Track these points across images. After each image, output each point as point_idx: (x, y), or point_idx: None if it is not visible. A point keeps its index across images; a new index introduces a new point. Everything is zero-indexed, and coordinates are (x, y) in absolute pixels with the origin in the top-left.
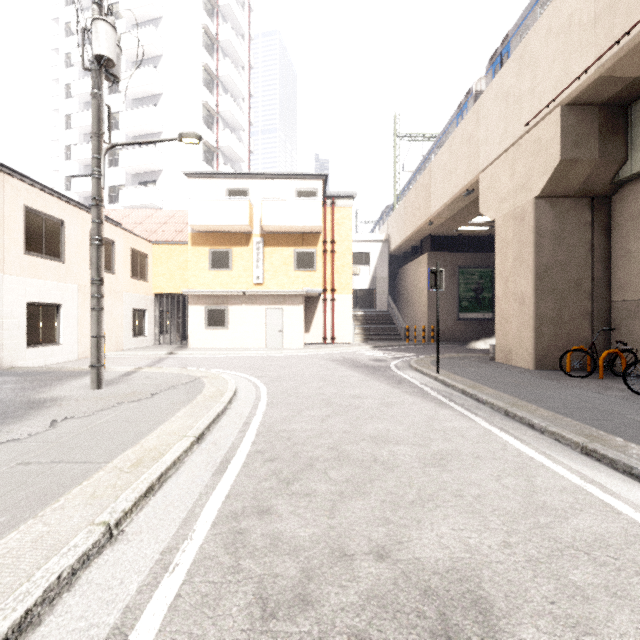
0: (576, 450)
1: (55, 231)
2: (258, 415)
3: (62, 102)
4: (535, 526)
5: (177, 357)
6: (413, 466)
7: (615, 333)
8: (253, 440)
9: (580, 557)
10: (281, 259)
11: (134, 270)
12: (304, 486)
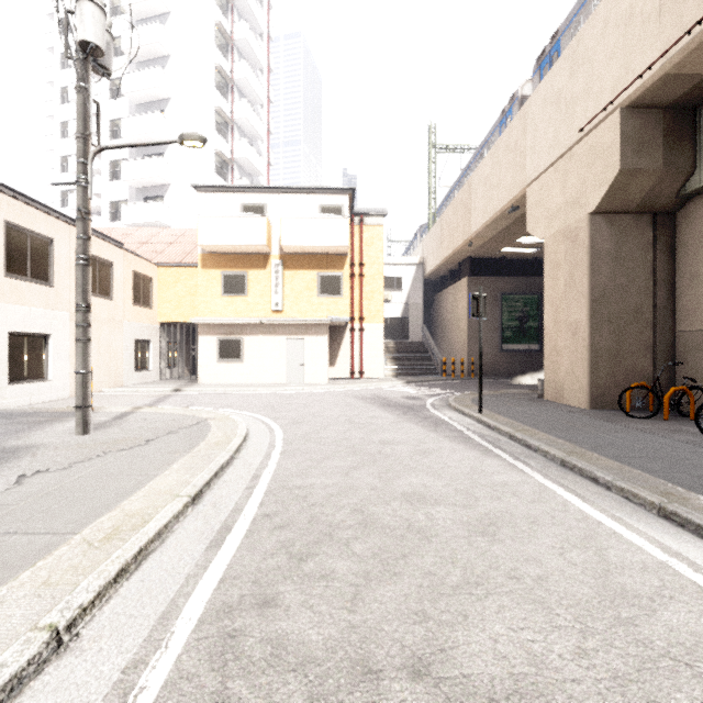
0: (651, 512)
1: (42, 250)
2: (270, 466)
3: (58, 107)
4: (616, 622)
5: (184, 394)
6: (456, 535)
7: (680, 367)
8: (261, 500)
9: (681, 671)
10: (303, 284)
11: (136, 296)
12: (320, 564)
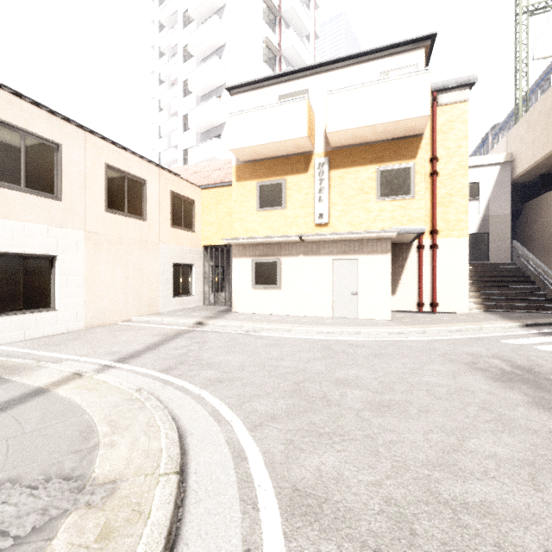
0: None
1: (46, 157)
2: None
3: (157, 89)
4: None
5: (200, 332)
6: None
7: None
8: None
9: None
10: (355, 185)
11: (176, 218)
12: None
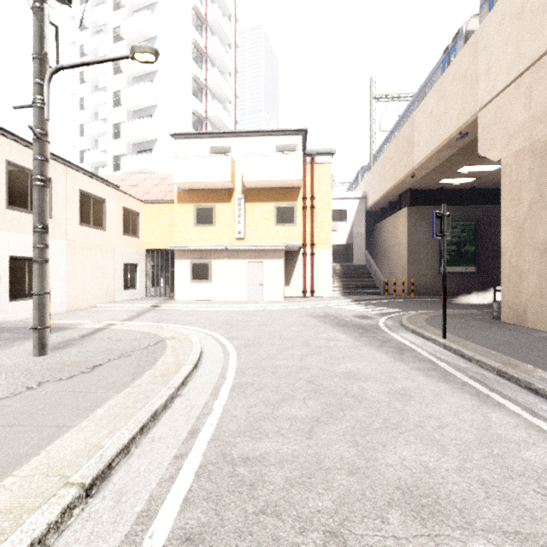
0: None
1: None
2: (214, 413)
3: (78, 87)
4: None
5: (159, 310)
6: None
7: None
8: (189, 488)
9: None
10: (262, 214)
11: (126, 227)
12: None
